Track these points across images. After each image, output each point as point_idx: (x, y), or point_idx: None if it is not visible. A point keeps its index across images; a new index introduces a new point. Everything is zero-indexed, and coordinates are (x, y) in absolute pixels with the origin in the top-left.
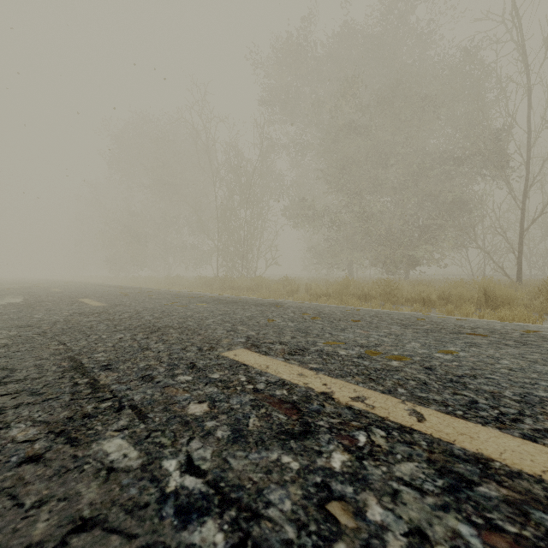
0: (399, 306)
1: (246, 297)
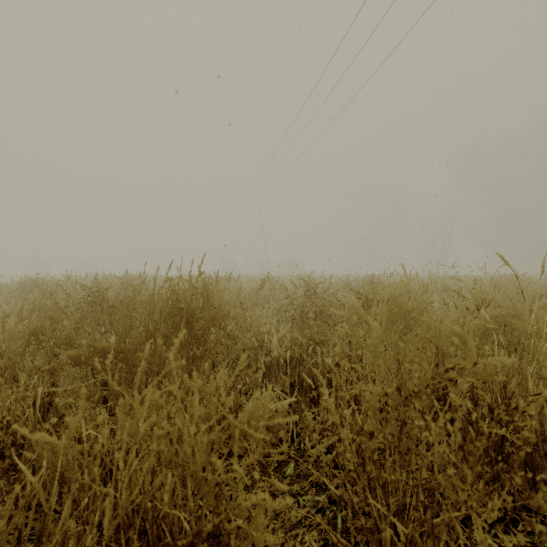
0: None
1: None
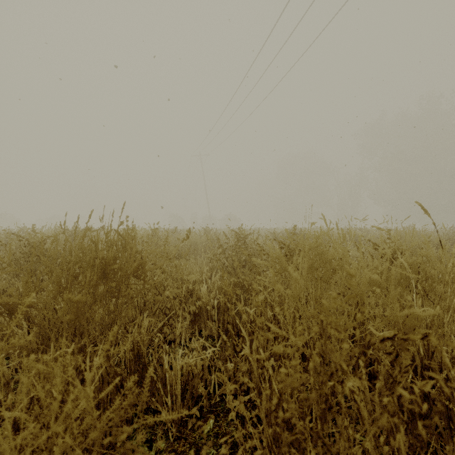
0: None
1: None
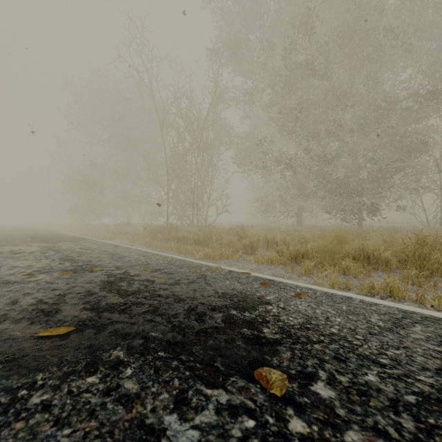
0: None
1: (183, 262)
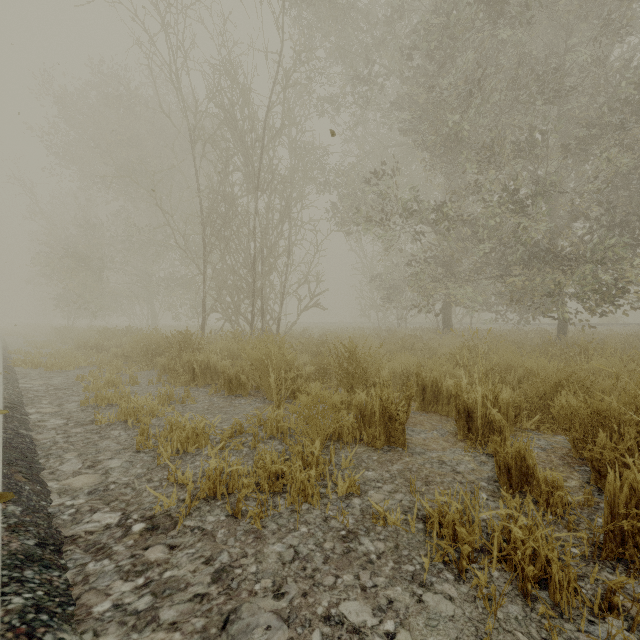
0: None
1: None
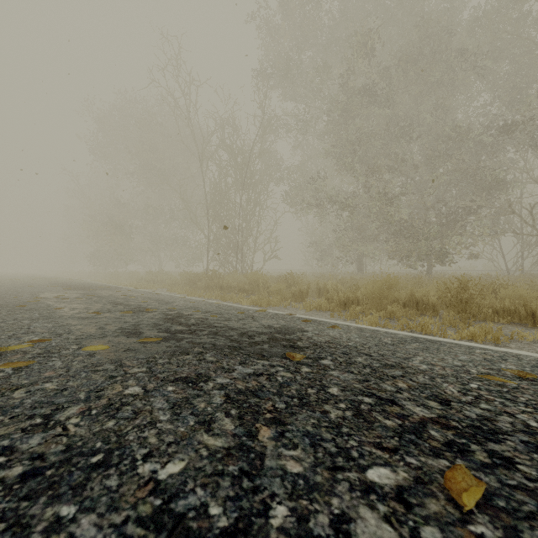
0: (485, 323)
1: (230, 307)
